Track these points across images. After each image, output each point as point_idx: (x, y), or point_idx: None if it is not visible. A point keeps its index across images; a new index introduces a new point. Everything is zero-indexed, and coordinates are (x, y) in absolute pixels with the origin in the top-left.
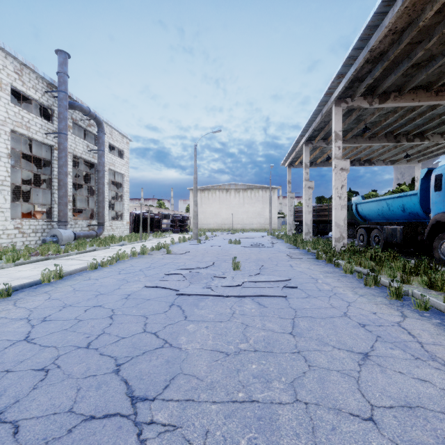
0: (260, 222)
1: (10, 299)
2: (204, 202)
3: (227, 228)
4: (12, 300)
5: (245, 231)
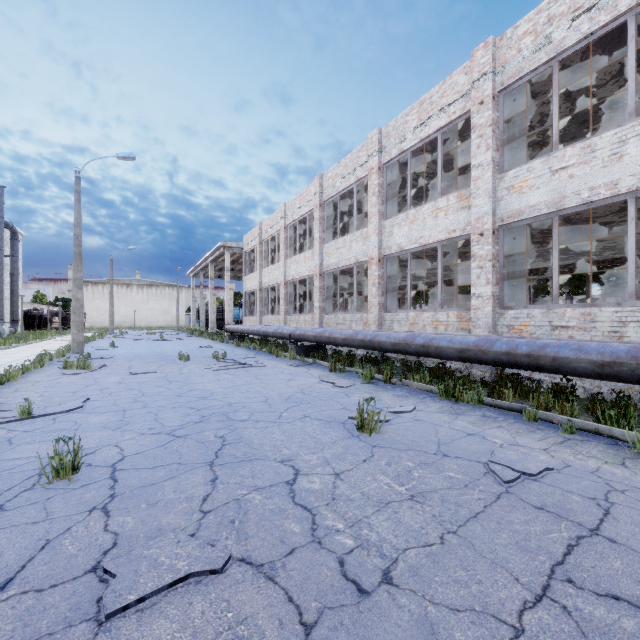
0: (167, 320)
1: (92, 343)
2: (98, 297)
3: (127, 326)
4: (94, 343)
5: (152, 328)
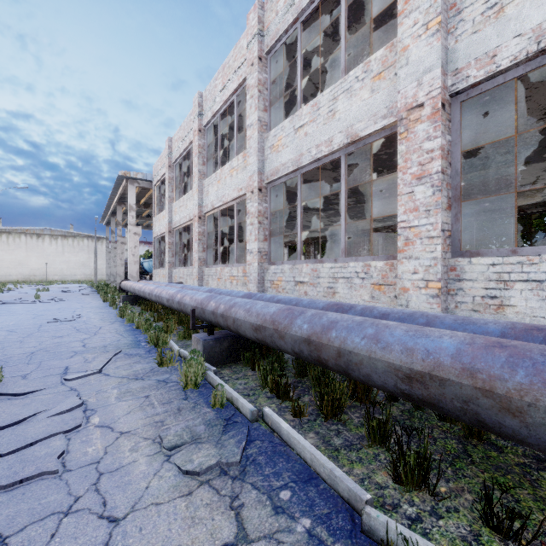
0: (85, 273)
1: None
2: (1, 248)
3: (38, 280)
4: None
5: (64, 282)
